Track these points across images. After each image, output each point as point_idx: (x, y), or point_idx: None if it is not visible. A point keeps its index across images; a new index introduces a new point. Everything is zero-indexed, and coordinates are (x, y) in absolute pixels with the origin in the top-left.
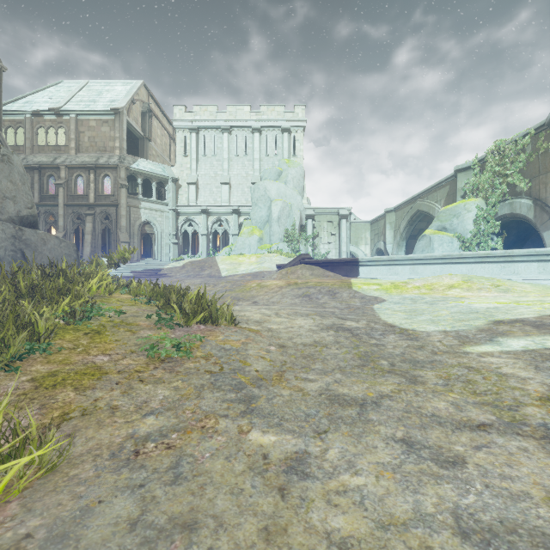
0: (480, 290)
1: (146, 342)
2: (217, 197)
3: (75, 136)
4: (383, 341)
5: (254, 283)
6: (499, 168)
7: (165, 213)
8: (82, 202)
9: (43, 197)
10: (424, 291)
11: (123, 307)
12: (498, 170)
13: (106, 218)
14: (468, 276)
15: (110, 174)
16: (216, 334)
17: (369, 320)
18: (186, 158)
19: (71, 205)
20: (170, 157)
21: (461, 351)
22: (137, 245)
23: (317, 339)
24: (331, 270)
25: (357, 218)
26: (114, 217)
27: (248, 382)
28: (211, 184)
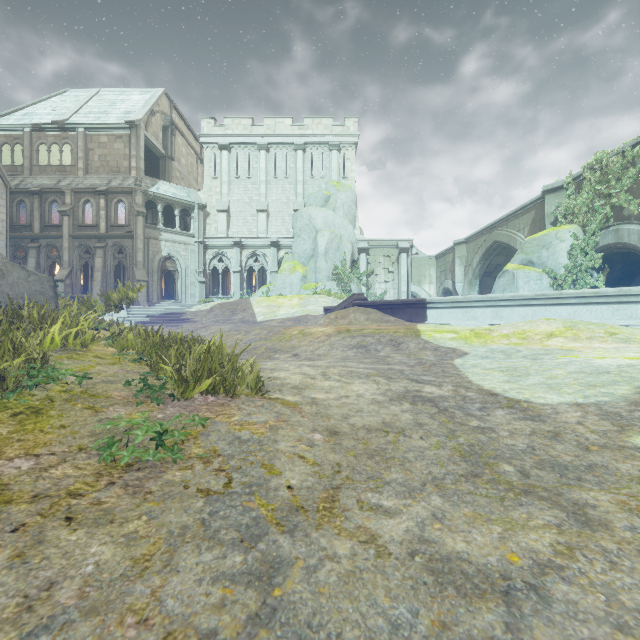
0: (591, 339)
1: (111, 429)
2: (253, 227)
3: (82, 154)
4: (489, 422)
5: (296, 330)
6: (601, 186)
7: (190, 246)
8: (91, 233)
9: (44, 227)
10: (516, 341)
11: (97, 367)
12: (598, 189)
13: (121, 252)
14: (571, 321)
15: (124, 200)
16: (231, 412)
17: (457, 385)
18: (215, 181)
19: (78, 237)
20: (197, 181)
21: (630, 446)
22: (157, 284)
23: (387, 419)
24: (391, 313)
25: (419, 252)
26: (129, 251)
27: (272, 519)
28: (246, 211)
